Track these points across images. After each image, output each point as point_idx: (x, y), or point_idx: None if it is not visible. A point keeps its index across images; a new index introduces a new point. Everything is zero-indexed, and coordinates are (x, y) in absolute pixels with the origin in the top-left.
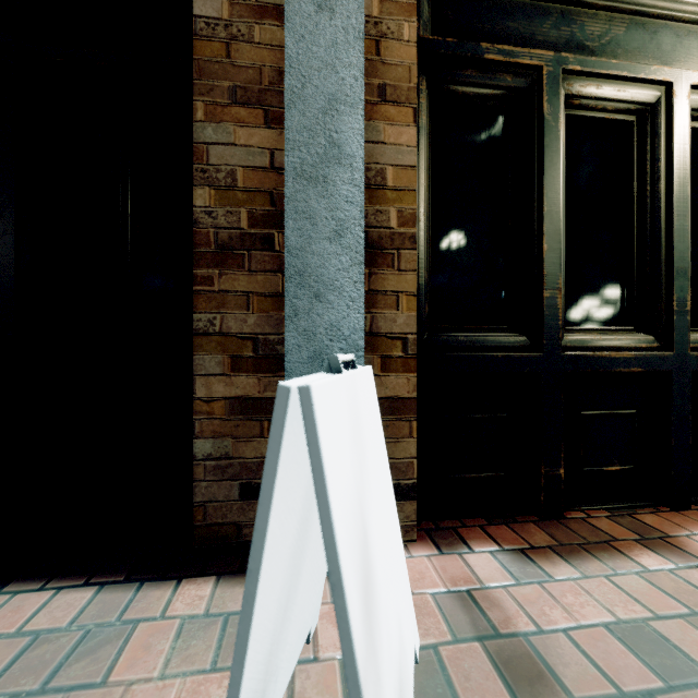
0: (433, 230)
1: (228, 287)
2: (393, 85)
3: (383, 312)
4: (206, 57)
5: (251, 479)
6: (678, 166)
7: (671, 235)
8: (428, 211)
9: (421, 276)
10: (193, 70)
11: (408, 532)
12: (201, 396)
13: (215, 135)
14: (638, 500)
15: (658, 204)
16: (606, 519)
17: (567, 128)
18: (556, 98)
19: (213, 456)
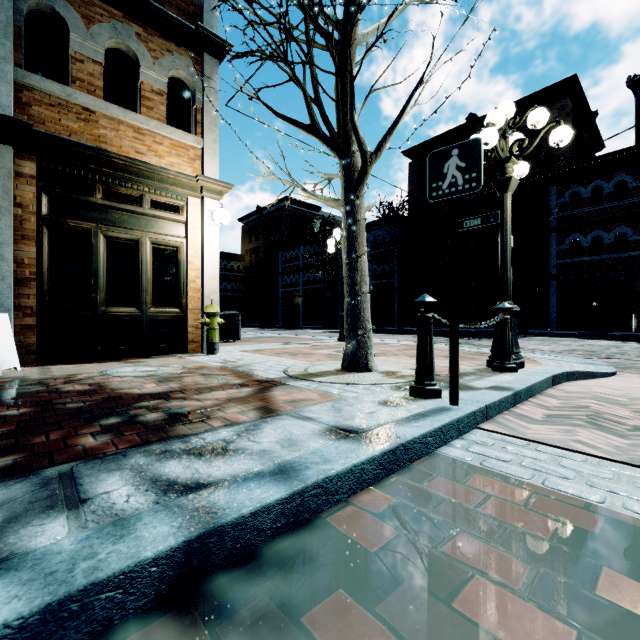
0: (52, 273)
1: None
2: (28, 235)
3: (24, 300)
4: None
5: None
6: (144, 260)
7: (141, 280)
8: (49, 267)
9: (44, 288)
10: None
11: (34, 363)
12: None
13: None
14: (132, 357)
15: (139, 270)
16: (114, 360)
17: (109, 243)
18: (97, 238)
19: None
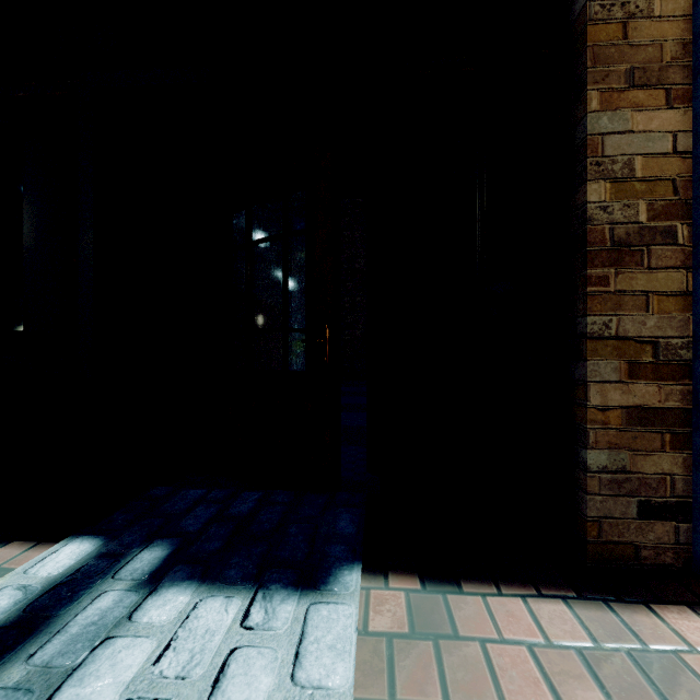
0: None
1: (624, 287)
2: None
3: None
4: (601, 42)
5: (650, 496)
6: None
7: None
8: None
9: None
10: (587, 58)
11: None
12: (595, 404)
13: (610, 124)
14: None
15: None
16: None
17: None
18: None
19: (608, 469)
